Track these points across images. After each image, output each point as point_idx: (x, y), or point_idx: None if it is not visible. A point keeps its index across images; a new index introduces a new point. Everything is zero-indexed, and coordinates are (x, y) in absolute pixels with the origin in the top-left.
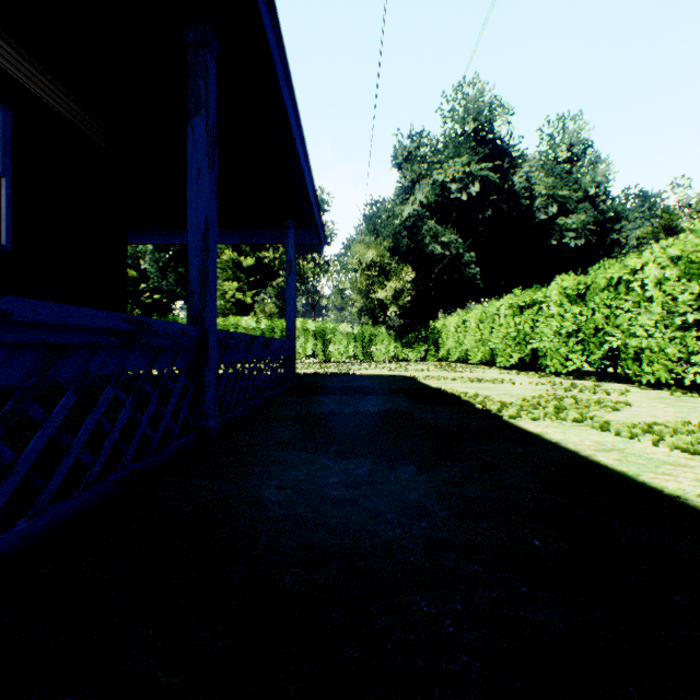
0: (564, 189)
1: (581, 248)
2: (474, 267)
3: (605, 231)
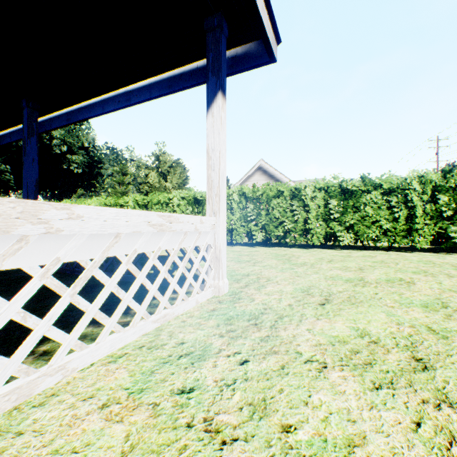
0: (72, 139)
1: (82, 172)
2: (10, 175)
3: (94, 166)
